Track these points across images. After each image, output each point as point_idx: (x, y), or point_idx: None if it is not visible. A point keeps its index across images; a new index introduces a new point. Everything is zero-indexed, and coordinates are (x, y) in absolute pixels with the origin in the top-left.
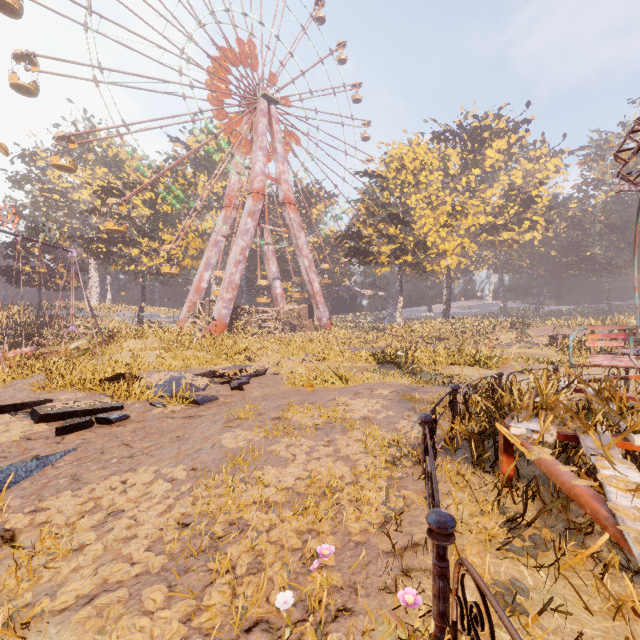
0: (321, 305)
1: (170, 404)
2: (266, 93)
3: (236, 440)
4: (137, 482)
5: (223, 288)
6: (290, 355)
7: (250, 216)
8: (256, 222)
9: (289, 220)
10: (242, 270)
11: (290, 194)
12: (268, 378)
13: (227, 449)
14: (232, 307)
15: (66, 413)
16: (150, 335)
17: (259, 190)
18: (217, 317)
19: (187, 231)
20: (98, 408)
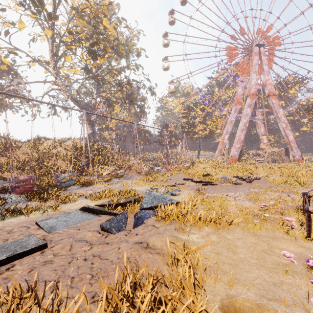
0: (294, 148)
1: (226, 183)
2: (257, 43)
3: (254, 190)
4: (230, 194)
5: (235, 142)
6: (272, 173)
7: (248, 107)
8: (252, 109)
9: (271, 104)
10: (244, 133)
11: (272, 90)
12: (261, 181)
13: (252, 191)
14: (239, 151)
15: (200, 181)
16: (205, 162)
17: (253, 93)
18: (232, 155)
19: (217, 118)
20: (207, 181)
